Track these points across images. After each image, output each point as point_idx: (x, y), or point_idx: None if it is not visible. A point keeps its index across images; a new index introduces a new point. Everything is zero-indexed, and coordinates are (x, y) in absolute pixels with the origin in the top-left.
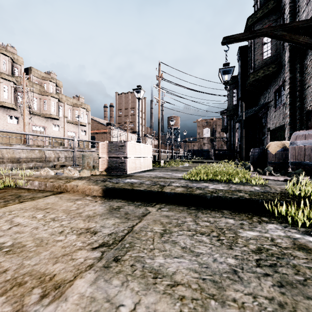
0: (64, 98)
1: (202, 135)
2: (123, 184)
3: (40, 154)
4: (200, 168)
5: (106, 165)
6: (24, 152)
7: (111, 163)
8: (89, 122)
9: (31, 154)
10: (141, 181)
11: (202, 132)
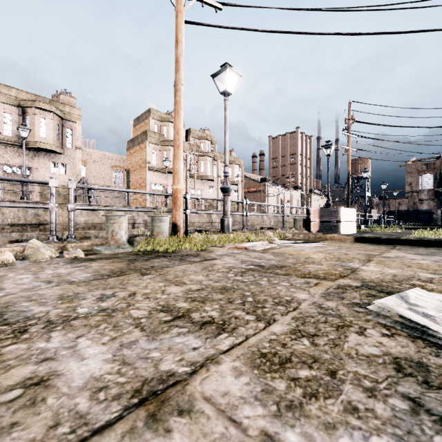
0: (218, 155)
1: (417, 186)
2: (367, 236)
3: (208, 219)
4: (420, 232)
5: (318, 228)
6: (197, 217)
7: (323, 226)
8: (242, 179)
9: (201, 219)
10: (376, 235)
11: (416, 182)
